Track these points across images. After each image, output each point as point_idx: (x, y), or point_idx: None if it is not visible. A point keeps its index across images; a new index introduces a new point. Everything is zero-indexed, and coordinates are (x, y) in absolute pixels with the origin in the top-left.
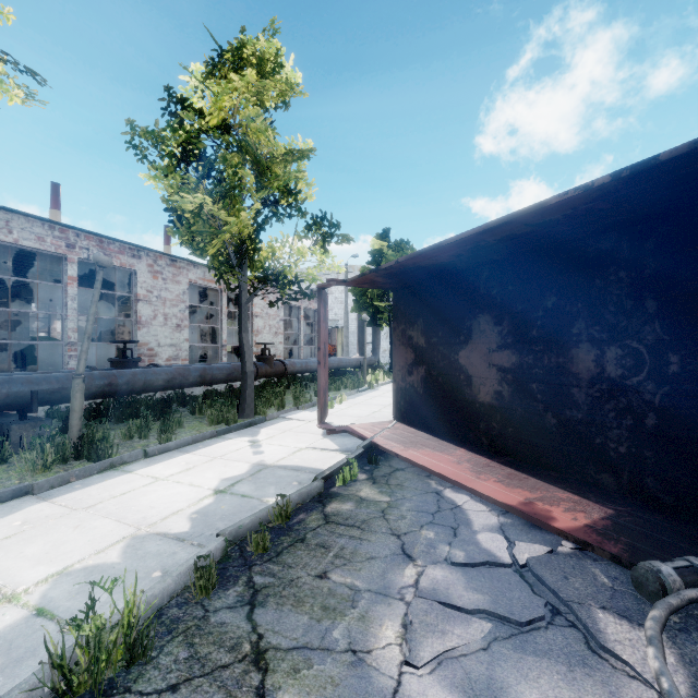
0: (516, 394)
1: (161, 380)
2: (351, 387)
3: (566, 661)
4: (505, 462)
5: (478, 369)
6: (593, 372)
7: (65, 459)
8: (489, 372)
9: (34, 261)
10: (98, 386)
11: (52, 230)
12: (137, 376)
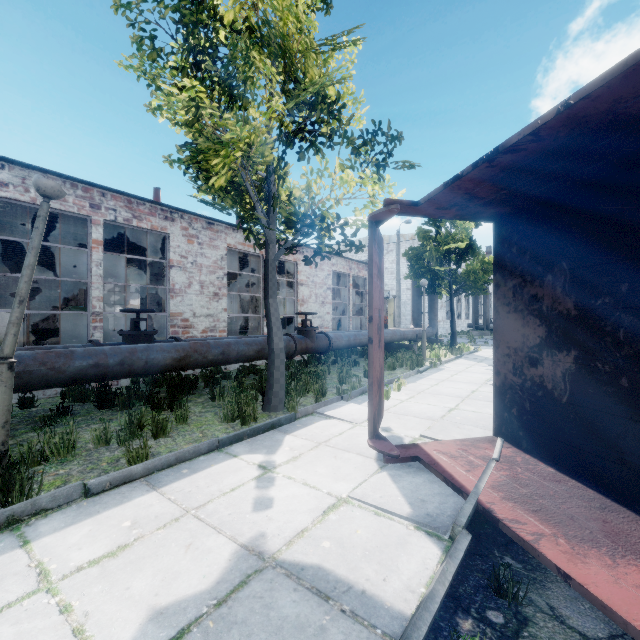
0: None
1: (170, 358)
2: (409, 366)
3: None
4: None
5: None
6: None
7: None
8: None
9: (83, 231)
10: (79, 368)
11: (75, 189)
12: (137, 354)
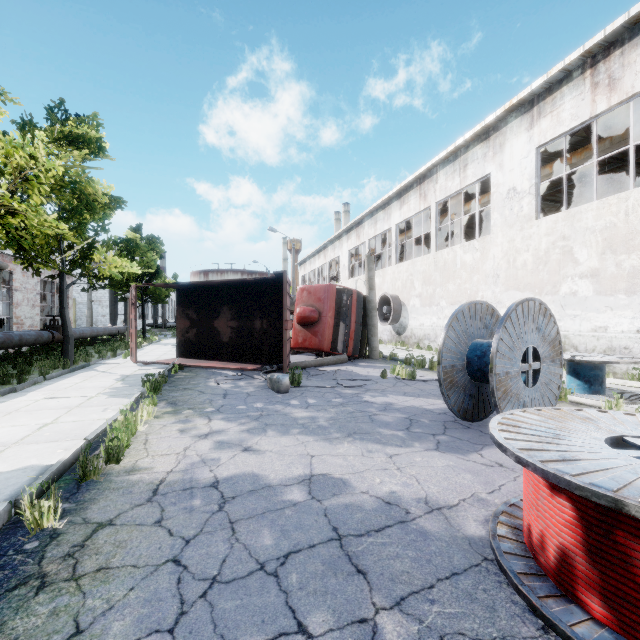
0: (238, 337)
1: None
2: (124, 348)
3: (248, 380)
4: (234, 362)
5: (223, 328)
6: (260, 327)
7: None
8: (227, 329)
9: None
10: None
11: None
12: None
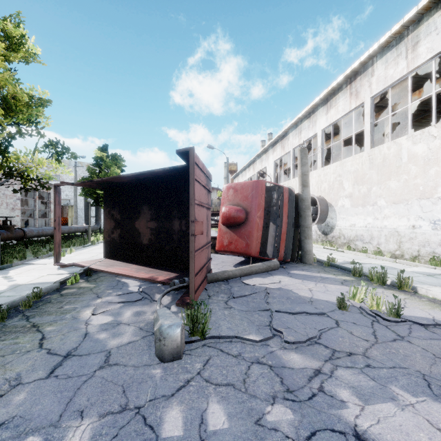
0: (156, 239)
1: None
2: (79, 244)
3: (142, 305)
4: (151, 267)
5: (143, 229)
6: (179, 229)
7: None
8: (147, 230)
9: None
10: None
11: None
12: None
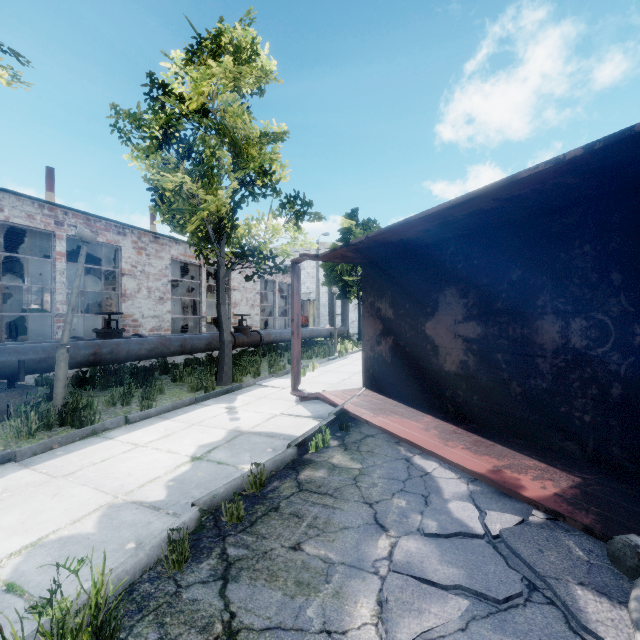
0: (481, 363)
1: (144, 349)
2: (322, 356)
3: None
4: (471, 429)
5: (444, 339)
6: (558, 343)
7: (50, 426)
8: (454, 342)
9: (26, 238)
10: (83, 355)
11: (42, 209)
12: (121, 346)
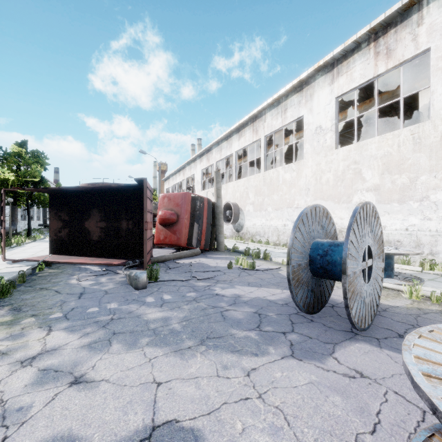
0: (106, 236)
1: None
2: None
3: (110, 276)
4: (102, 258)
5: (93, 228)
6: (126, 227)
7: None
8: (97, 229)
9: None
10: None
11: None
12: None
